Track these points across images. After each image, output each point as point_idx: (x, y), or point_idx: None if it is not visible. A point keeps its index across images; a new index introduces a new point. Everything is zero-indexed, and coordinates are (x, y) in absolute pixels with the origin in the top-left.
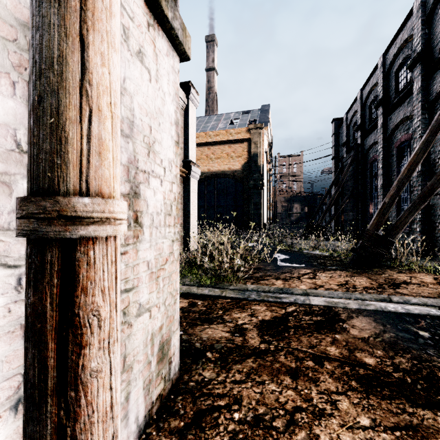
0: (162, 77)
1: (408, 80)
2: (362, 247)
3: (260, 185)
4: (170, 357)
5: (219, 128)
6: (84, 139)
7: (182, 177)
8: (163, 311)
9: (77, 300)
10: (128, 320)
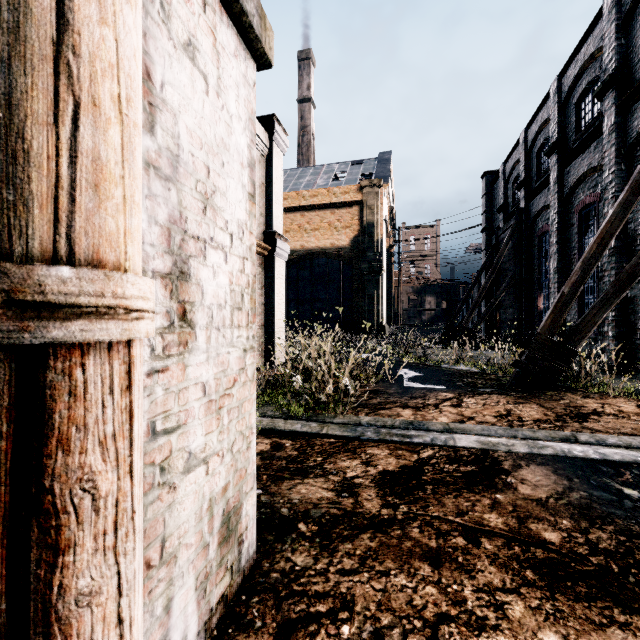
0: (227, 89)
1: (594, 113)
2: (530, 360)
3: (377, 269)
4: (240, 535)
5: (318, 186)
6: (64, 157)
7: (263, 255)
8: (230, 461)
9: (48, 462)
10: (169, 479)
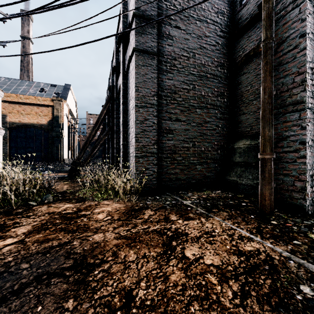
0: None
1: None
2: None
3: (60, 135)
4: None
5: (30, 93)
6: None
7: None
8: None
9: None
10: None
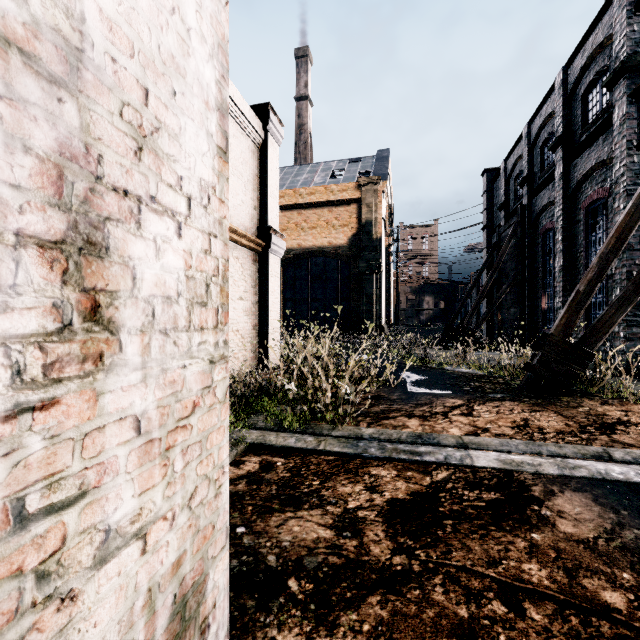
0: None
1: (603, 105)
2: (543, 363)
3: (375, 268)
4: (203, 619)
5: (315, 184)
6: None
7: (257, 252)
8: (186, 522)
9: None
10: (59, 587)
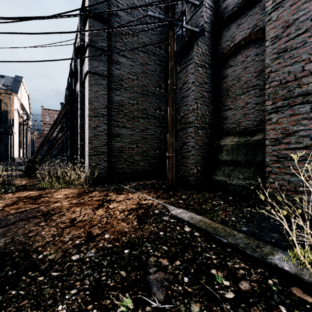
0: None
1: None
2: None
3: (10, 132)
4: None
5: None
6: None
7: None
8: None
9: None
10: None
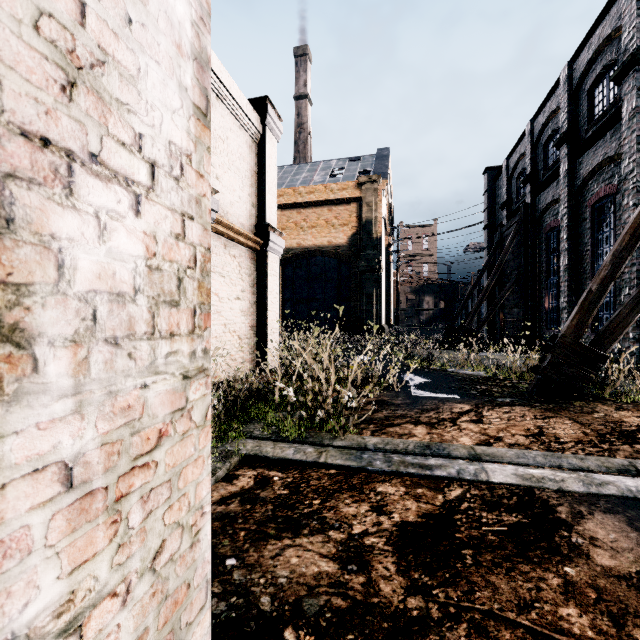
0: None
1: (610, 100)
2: (553, 366)
3: (375, 267)
4: None
5: (314, 183)
6: None
7: (254, 250)
8: (147, 590)
9: None
10: None
